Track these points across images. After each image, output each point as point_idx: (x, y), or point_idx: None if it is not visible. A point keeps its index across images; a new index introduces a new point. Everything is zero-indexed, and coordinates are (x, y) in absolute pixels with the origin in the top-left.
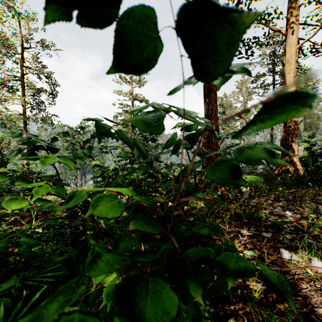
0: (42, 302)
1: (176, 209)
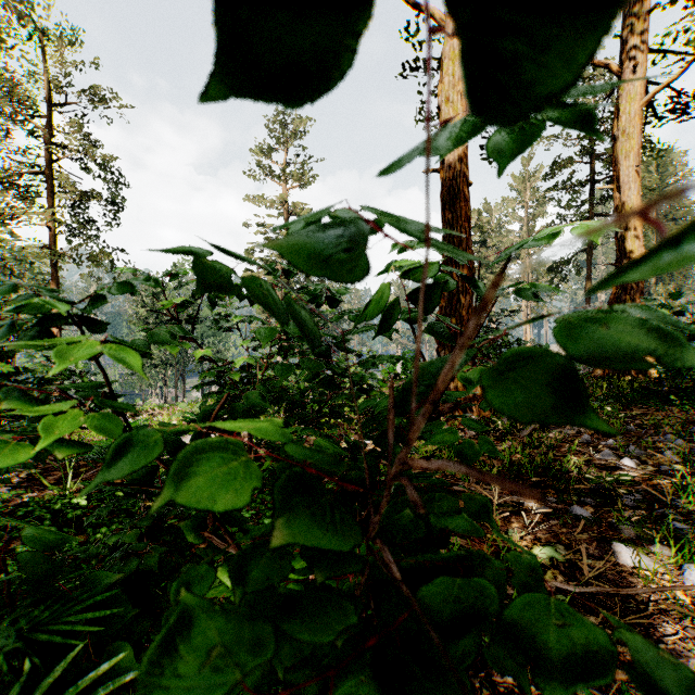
0: (66, 691)
1: (385, 457)
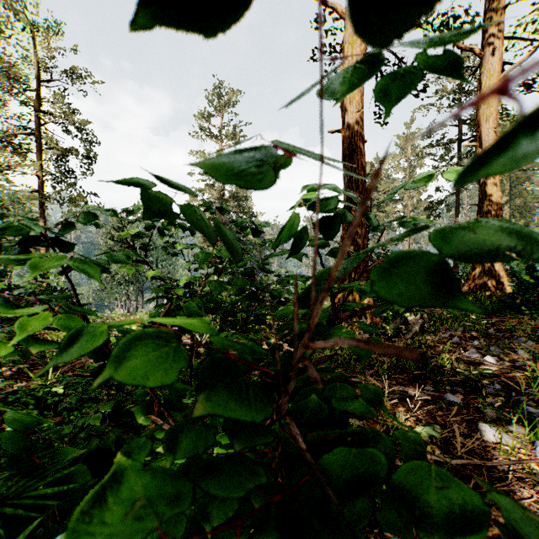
0: None
1: None
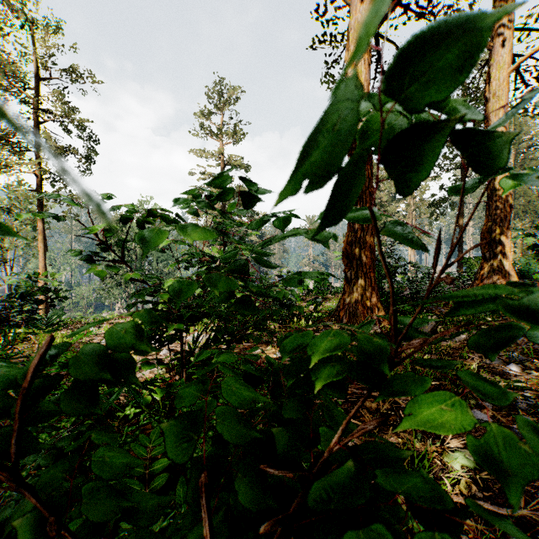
0: None
1: None
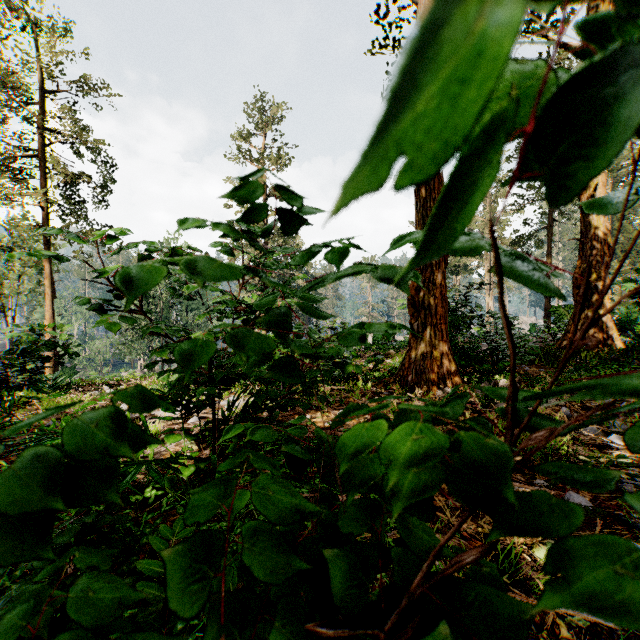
0: None
1: None
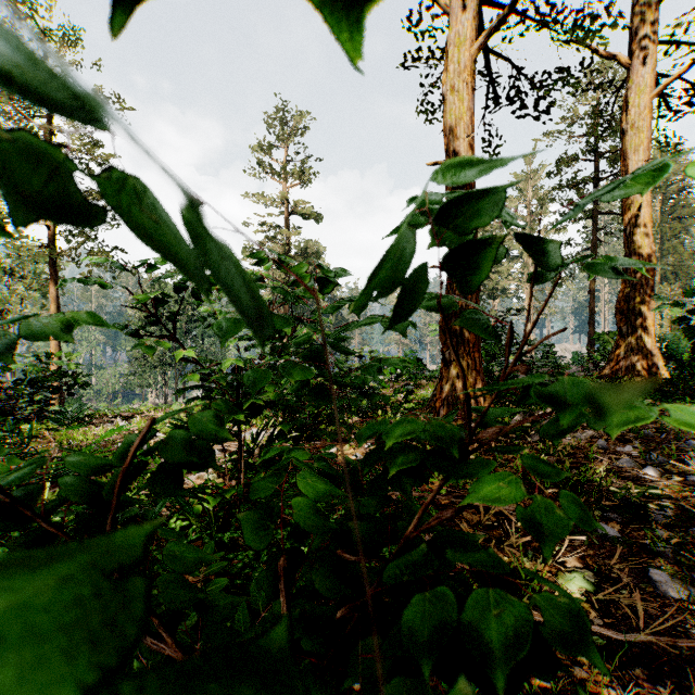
0: None
1: None
